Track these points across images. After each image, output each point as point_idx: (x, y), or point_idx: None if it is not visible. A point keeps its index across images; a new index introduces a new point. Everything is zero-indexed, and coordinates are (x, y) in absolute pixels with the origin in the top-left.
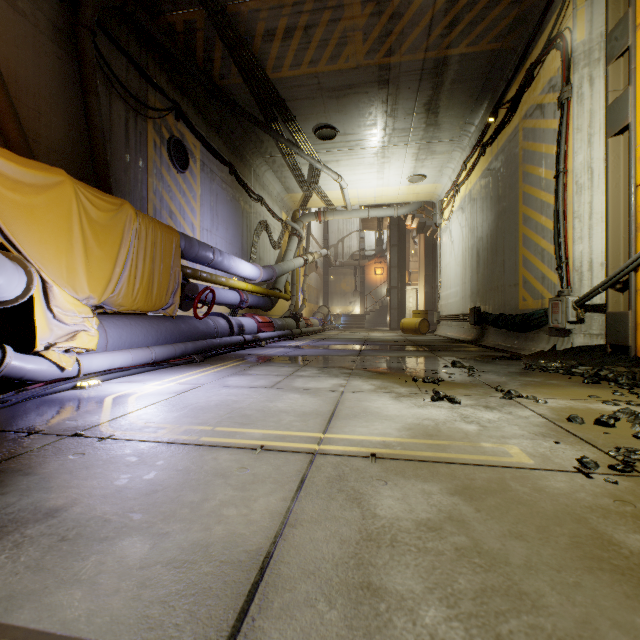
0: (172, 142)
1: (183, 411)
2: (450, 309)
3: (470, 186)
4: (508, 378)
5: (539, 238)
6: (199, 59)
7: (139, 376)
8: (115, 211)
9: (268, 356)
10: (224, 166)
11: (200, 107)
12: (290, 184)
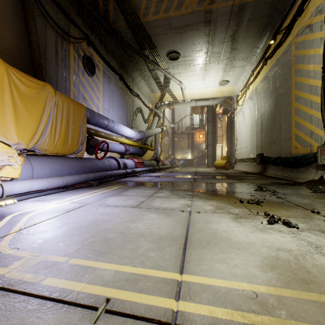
0: (85, 58)
1: (55, 233)
2: (243, 155)
3: (256, 84)
4: (309, 200)
5: (308, 109)
6: (101, 10)
7: (50, 196)
8: (39, 89)
9: (139, 182)
10: (116, 75)
11: (102, 40)
12: (153, 87)
